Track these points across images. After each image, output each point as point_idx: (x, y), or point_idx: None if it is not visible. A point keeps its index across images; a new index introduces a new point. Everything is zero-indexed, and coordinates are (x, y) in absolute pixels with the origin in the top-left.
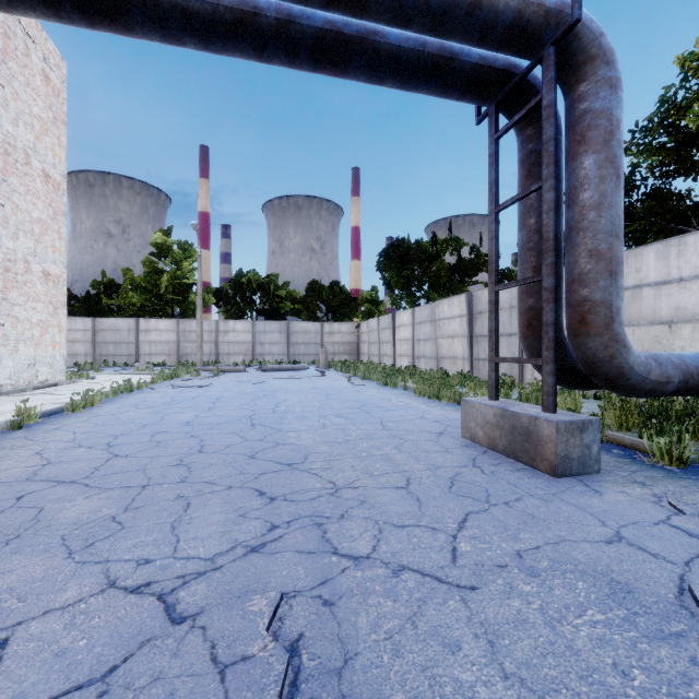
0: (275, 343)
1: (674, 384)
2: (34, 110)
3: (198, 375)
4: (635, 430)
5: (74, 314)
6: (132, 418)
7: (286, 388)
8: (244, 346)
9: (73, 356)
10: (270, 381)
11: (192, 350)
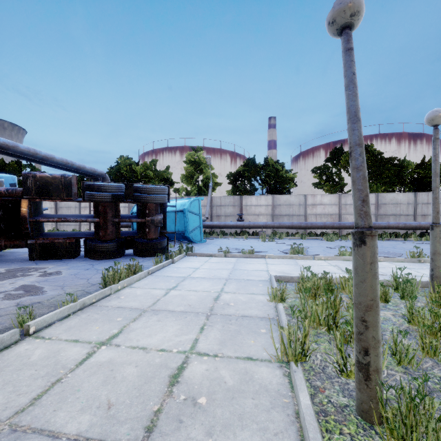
0: None
1: None
2: None
3: None
4: None
5: None
6: None
7: None
8: None
9: None
10: None
11: None
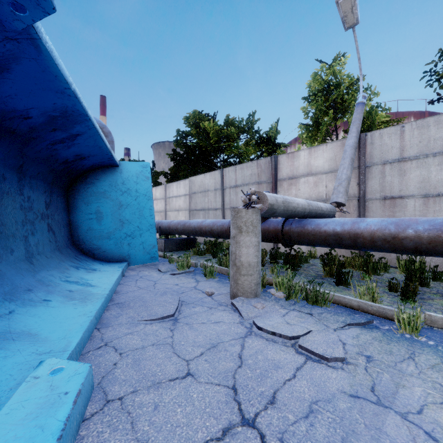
0: None
1: None
2: None
3: None
4: None
5: None
6: None
7: None
8: None
9: None
10: None
11: None
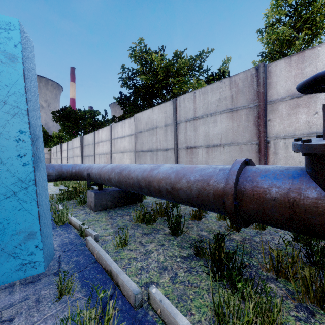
0: None
1: (54, 176)
2: None
3: None
4: (78, 195)
5: None
6: None
7: None
8: None
9: None
10: None
11: None
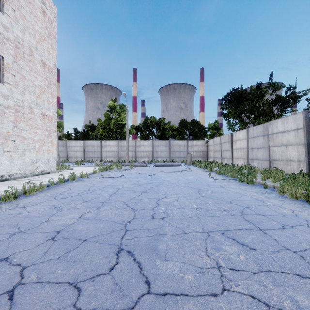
0: (163, 151)
1: None
2: (35, 28)
3: (120, 168)
4: None
5: (79, 139)
6: (26, 216)
7: (167, 180)
8: (148, 153)
9: (76, 157)
10: (158, 174)
11: (124, 155)
